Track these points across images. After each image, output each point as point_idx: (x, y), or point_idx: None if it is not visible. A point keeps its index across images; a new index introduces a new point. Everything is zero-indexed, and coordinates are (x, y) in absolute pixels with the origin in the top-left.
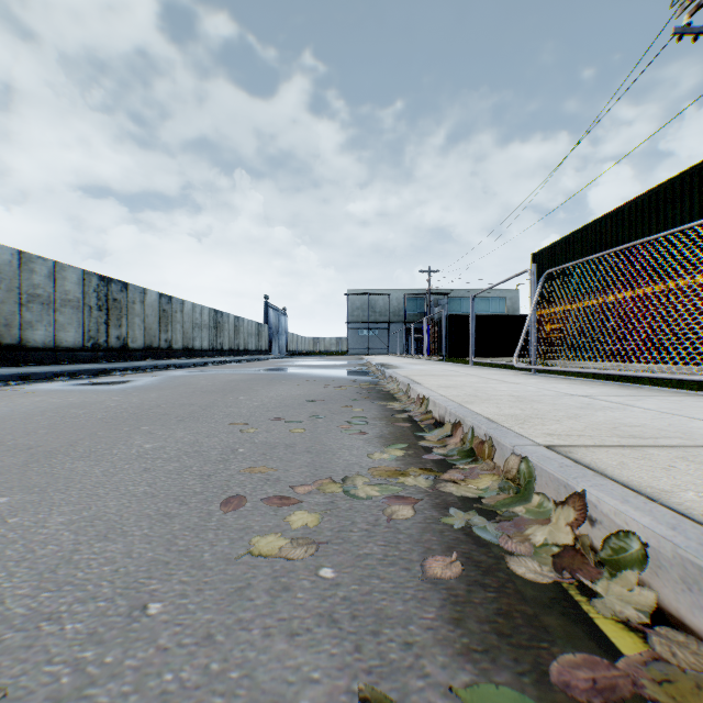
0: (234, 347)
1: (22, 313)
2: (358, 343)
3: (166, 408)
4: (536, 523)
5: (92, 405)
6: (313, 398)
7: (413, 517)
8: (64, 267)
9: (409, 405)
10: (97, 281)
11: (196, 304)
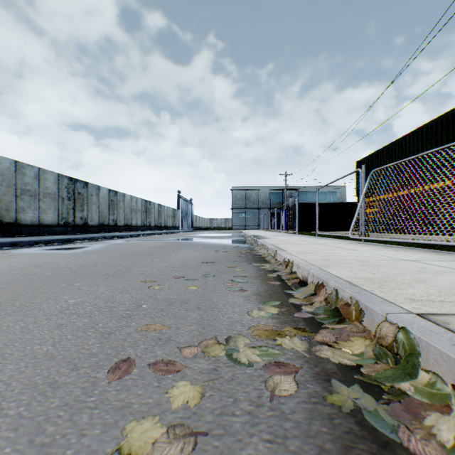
0: (158, 224)
1: (17, 202)
2: (239, 222)
3: (100, 267)
4: (433, 409)
5: (49, 265)
6: (207, 260)
7: (296, 393)
8: (45, 171)
9: (277, 266)
10: (67, 181)
11: (133, 196)
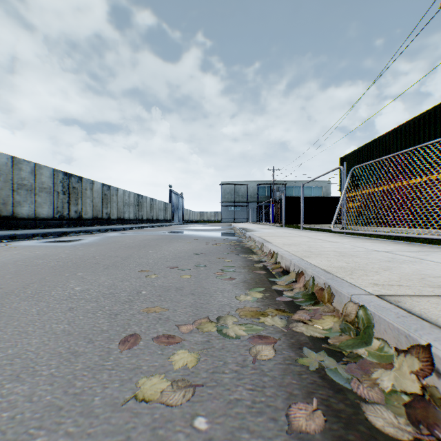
0: (150, 218)
1: (14, 196)
2: (228, 215)
3: (98, 258)
4: (380, 367)
5: (50, 257)
6: (198, 251)
7: (274, 358)
8: (41, 167)
9: (263, 257)
10: (62, 176)
11: (125, 191)
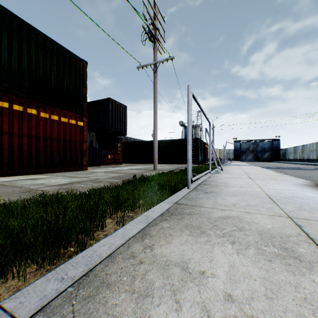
0: None
1: None
2: None
3: None
4: None
5: None
6: (313, 177)
7: None
8: None
9: None
10: None
11: None
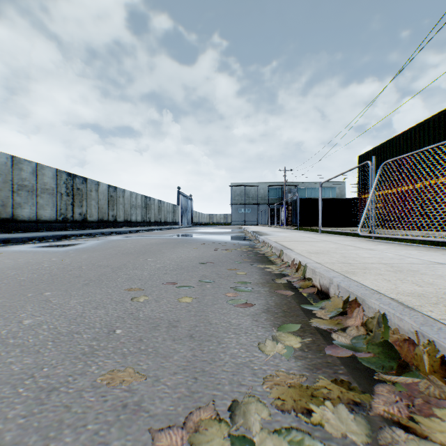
0: (158, 220)
1: (14, 197)
2: (238, 217)
3: (84, 269)
4: None
5: (29, 266)
6: (205, 260)
7: None
8: (43, 167)
9: (284, 269)
10: (66, 177)
11: (132, 192)
